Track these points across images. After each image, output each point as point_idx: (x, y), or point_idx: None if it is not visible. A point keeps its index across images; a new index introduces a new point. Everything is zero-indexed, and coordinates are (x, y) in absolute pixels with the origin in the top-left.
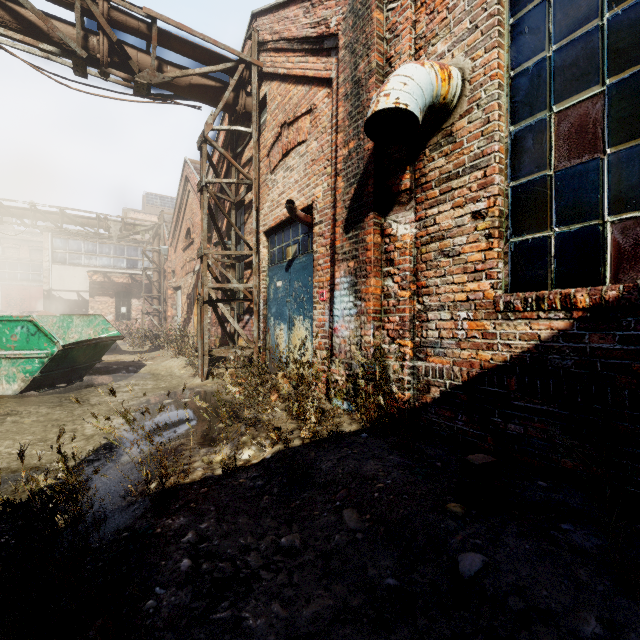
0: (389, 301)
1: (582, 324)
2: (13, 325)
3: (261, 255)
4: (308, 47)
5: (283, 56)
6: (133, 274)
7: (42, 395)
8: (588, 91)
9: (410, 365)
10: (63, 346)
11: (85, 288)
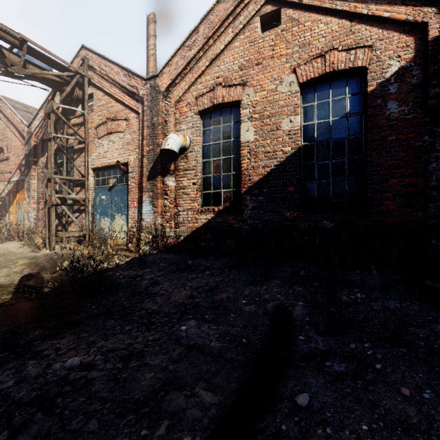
0: (166, 208)
1: (216, 215)
2: None
3: (90, 180)
4: (126, 91)
5: (108, 83)
6: None
7: None
8: (218, 158)
9: (174, 230)
10: None
11: None
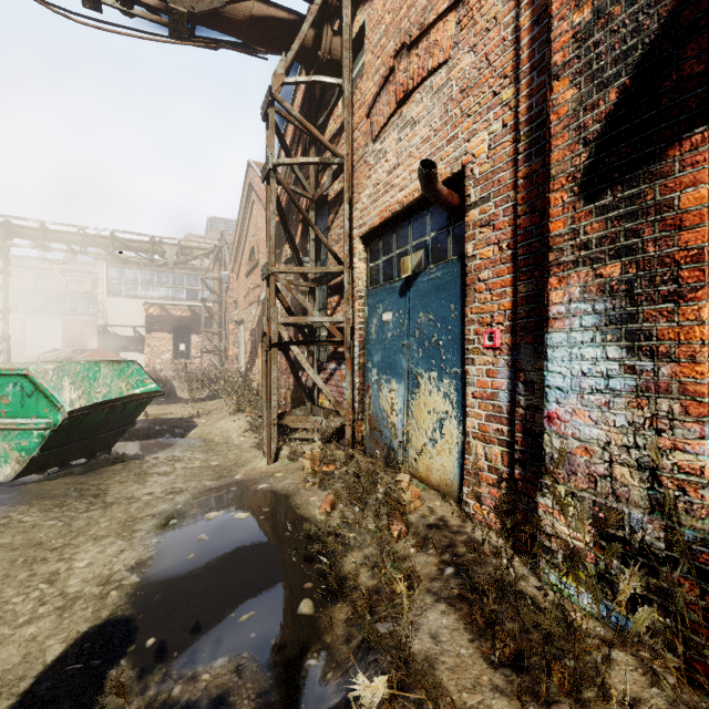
0: None
1: None
2: (3, 381)
3: (356, 272)
4: None
5: None
6: (192, 306)
7: (49, 479)
8: None
9: None
10: (70, 412)
11: (142, 323)
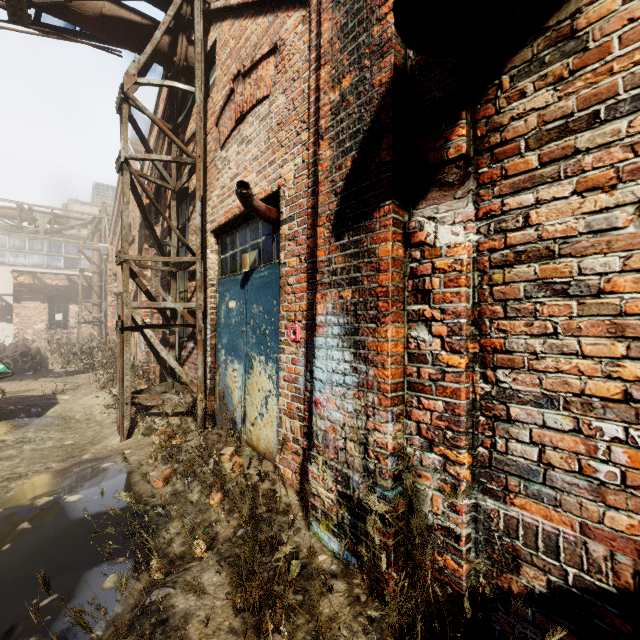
0: (421, 368)
1: None
2: None
3: (208, 262)
4: None
5: None
6: (71, 275)
7: None
8: None
9: (470, 503)
10: None
11: (10, 291)
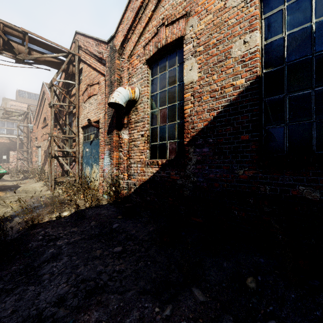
0: (121, 160)
1: (160, 169)
2: None
3: (80, 137)
4: (97, 59)
5: (88, 56)
6: (11, 137)
7: None
8: (164, 106)
9: (126, 181)
10: None
11: None
